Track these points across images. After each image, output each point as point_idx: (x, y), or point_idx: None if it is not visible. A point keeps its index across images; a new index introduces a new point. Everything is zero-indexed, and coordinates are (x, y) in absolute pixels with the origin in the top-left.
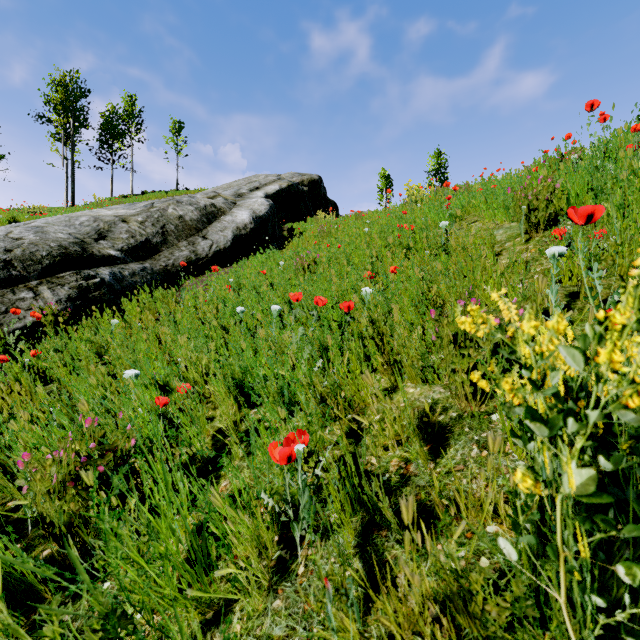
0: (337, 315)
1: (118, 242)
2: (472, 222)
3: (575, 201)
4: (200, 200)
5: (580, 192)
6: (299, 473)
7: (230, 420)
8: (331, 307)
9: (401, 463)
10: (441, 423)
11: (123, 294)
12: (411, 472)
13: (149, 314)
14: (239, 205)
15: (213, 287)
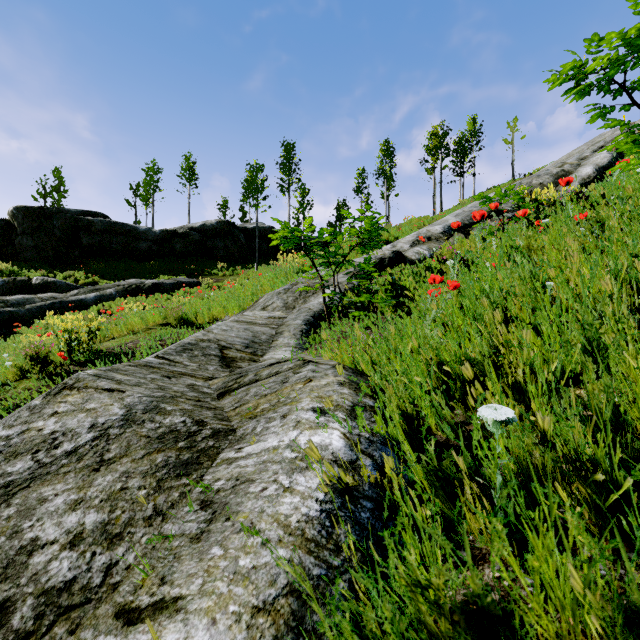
0: None
1: (508, 204)
2: None
3: None
4: (552, 170)
5: None
6: None
7: None
8: None
9: None
10: None
11: None
12: None
13: None
14: (583, 165)
15: None
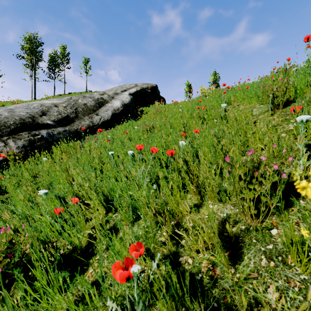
0: (165, 156)
1: (52, 117)
2: (237, 105)
3: (299, 92)
4: (95, 95)
5: (301, 87)
6: (135, 288)
7: (98, 224)
8: (161, 152)
9: (209, 265)
10: (234, 233)
11: (53, 144)
12: (217, 275)
13: (65, 154)
14: (115, 98)
15: (100, 140)
